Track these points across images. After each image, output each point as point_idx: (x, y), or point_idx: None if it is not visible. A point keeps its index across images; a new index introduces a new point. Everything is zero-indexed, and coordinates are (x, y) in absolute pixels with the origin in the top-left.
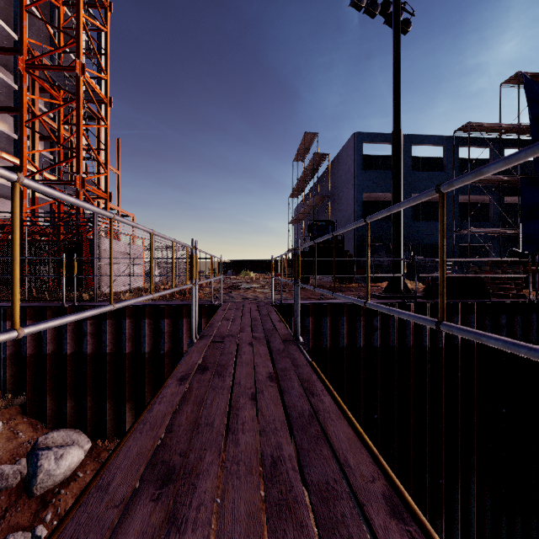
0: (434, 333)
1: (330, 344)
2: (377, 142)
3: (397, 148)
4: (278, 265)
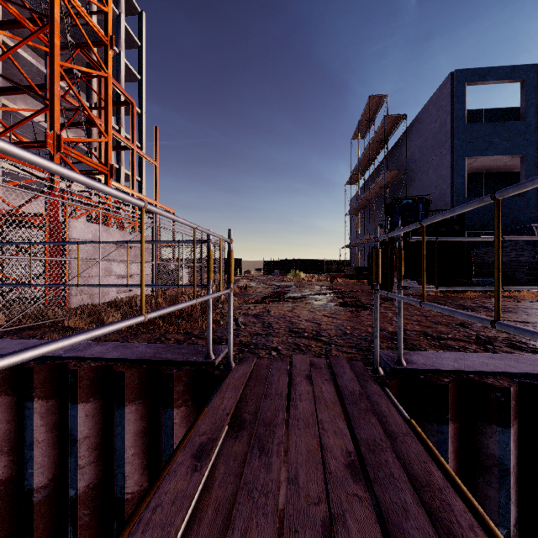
0: None
1: None
2: (489, 81)
3: None
4: (331, 264)
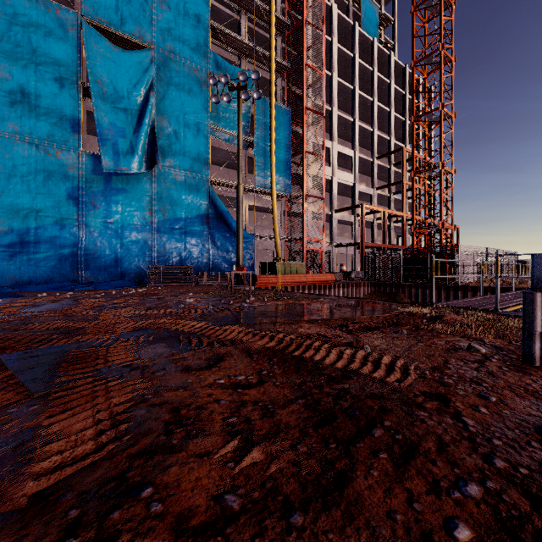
0: None
1: None
2: None
3: None
4: None
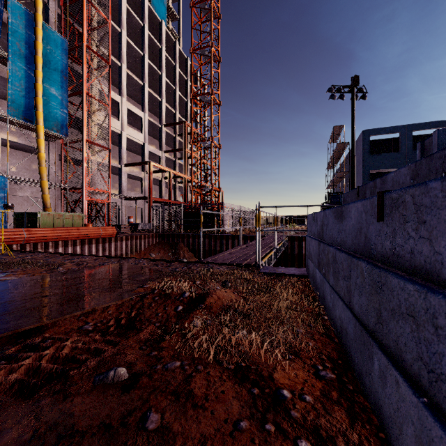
0: None
1: None
2: (382, 134)
3: (352, 165)
4: None
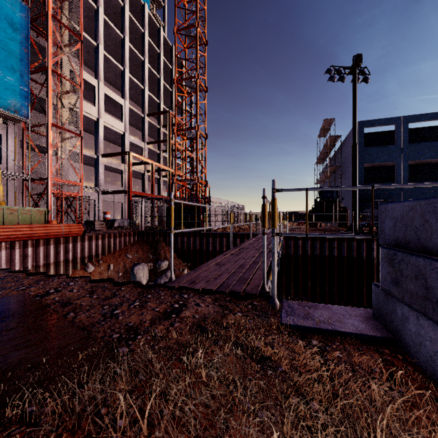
0: (369, 251)
1: (310, 253)
2: (377, 126)
3: (354, 154)
4: None
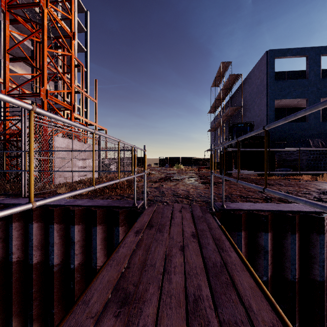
0: None
1: (298, 272)
2: (288, 56)
3: None
4: (199, 160)
